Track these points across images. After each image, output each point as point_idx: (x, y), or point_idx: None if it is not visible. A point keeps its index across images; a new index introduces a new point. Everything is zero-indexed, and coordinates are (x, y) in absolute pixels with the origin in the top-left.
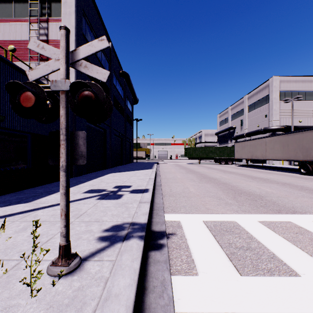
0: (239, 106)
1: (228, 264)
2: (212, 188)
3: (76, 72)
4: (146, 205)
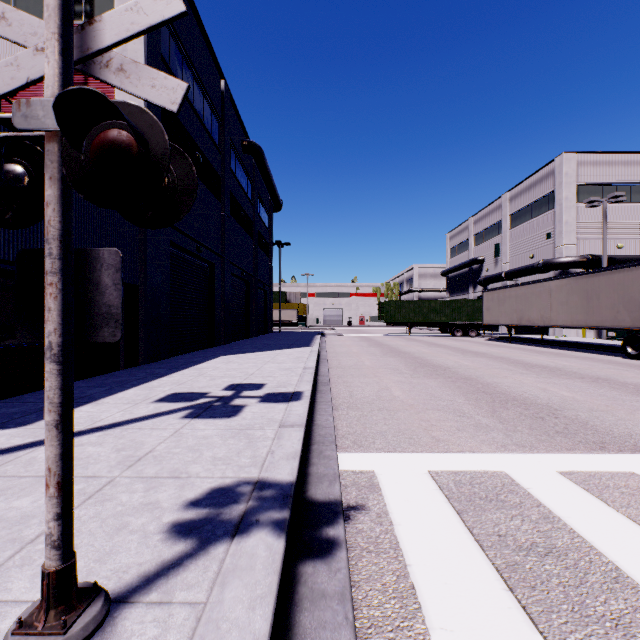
0: (491, 217)
1: (505, 601)
2: (442, 388)
3: None
4: (295, 433)
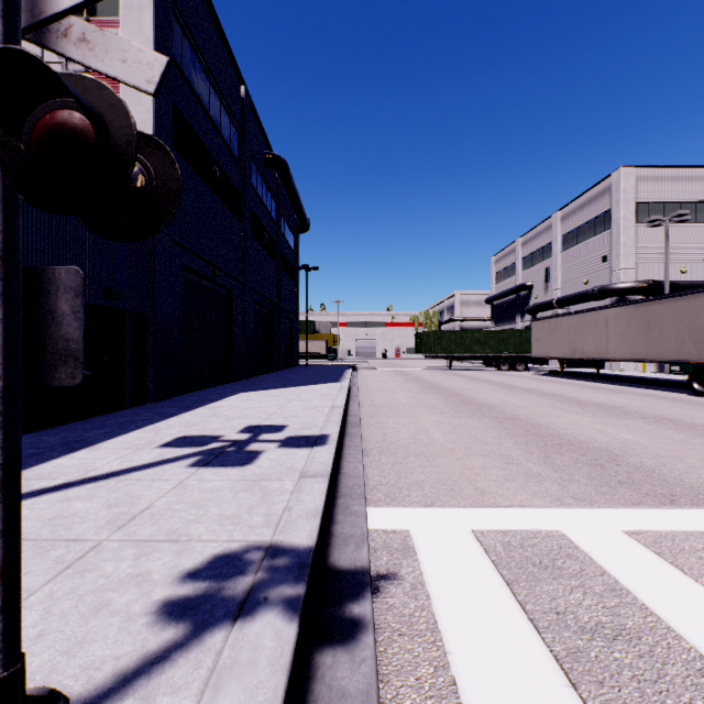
0: (541, 238)
1: (567, 701)
2: (487, 430)
3: None
4: (318, 485)
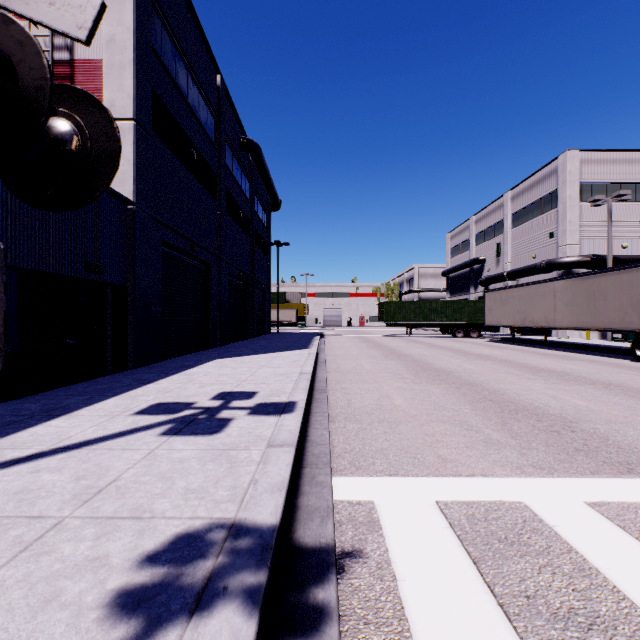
0: (493, 216)
1: None
2: (446, 396)
3: (135, 133)
4: (284, 456)
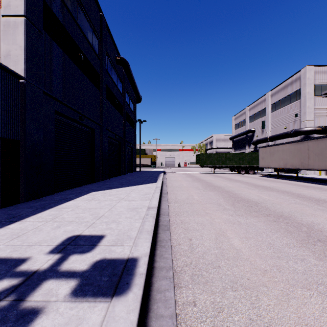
0: (259, 106)
1: None
2: (274, 233)
3: (25, 26)
4: None
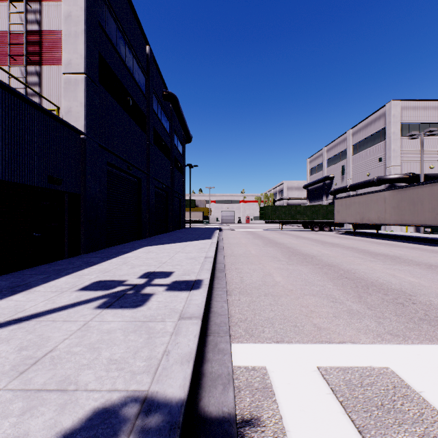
0: (339, 146)
1: None
2: (313, 274)
3: (86, 83)
4: (192, 327)
